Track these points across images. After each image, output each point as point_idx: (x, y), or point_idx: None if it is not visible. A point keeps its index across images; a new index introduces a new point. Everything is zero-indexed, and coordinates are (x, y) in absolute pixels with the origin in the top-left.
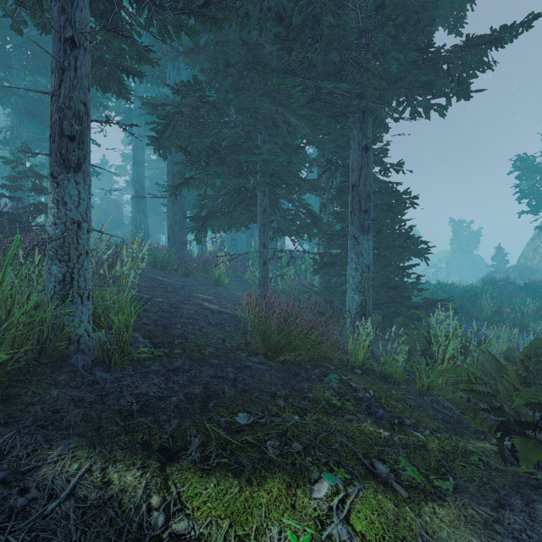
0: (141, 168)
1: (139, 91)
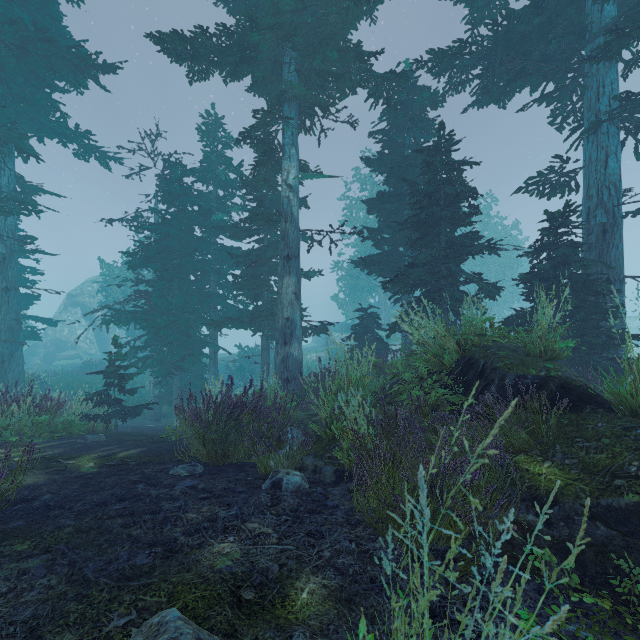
0: None
1: None
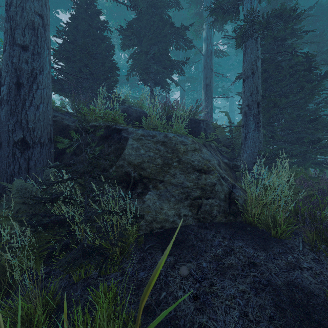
0: (233, 113)
1: (232, 78)
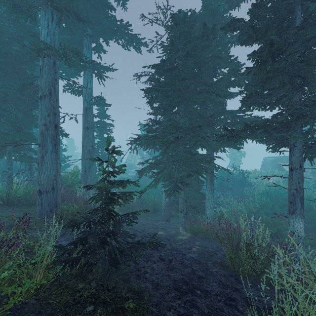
0: None
1: None
